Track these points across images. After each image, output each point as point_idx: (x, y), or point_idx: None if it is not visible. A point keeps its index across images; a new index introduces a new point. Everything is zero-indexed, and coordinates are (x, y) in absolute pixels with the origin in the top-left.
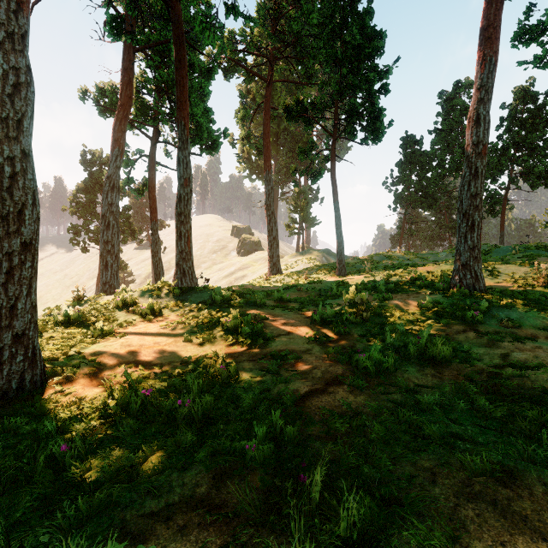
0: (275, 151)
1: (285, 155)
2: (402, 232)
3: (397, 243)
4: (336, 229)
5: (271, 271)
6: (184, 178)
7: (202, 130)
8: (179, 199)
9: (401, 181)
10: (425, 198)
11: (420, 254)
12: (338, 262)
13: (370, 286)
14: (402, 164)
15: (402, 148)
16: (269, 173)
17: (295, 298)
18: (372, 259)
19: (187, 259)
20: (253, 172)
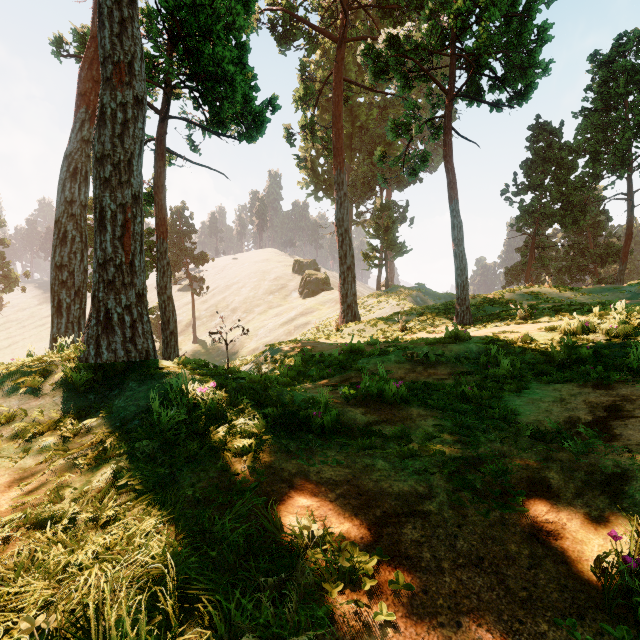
0: (348, 160)
1: (362, 162)
2: (529, 261)
3: (515, 278)
4: (455, 247)
5: (343, 317)
6: (114, 62)
7: (234, 91)
8: (98, 119)
9: (530, 187)
10: (568, 210)
11: (586, 289)
12: (458, 301)
13: (590, 353)
14: (532, 163)
15: (531, 141)
16: (341, 172)
17: (413, 385)
18: (504, 298)
19: (118, 285)
20: (319, 188)
